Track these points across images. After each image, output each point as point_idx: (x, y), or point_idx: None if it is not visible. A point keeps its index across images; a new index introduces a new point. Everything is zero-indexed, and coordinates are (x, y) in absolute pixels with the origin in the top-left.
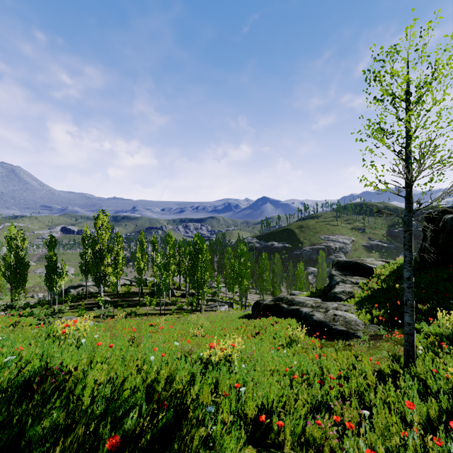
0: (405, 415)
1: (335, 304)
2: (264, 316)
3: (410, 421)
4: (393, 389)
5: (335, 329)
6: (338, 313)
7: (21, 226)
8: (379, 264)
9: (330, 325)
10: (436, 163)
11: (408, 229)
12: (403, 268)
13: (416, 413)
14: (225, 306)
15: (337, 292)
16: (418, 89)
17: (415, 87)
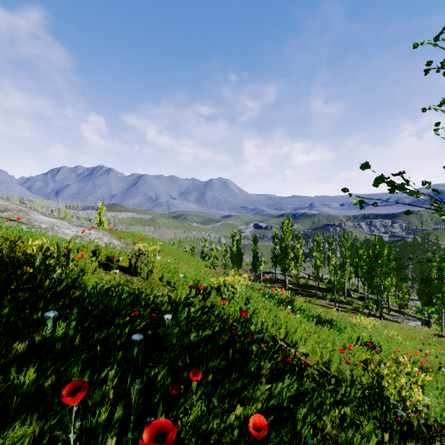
0: None
1: None
2: None
3: None
4: None
5: None
6: None
7: (239, 229)
8: None
9: None
10: None
11: None
12: None
13: None
14: (416, 322)
15: None
16: None
17: None
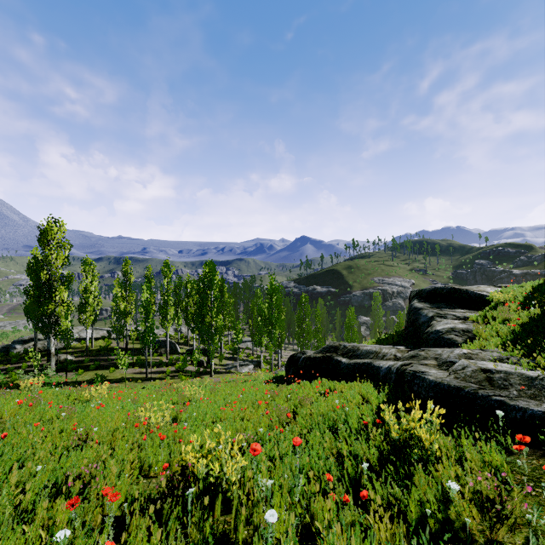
0: None
1: (450, 349)
2: (305, 378)
3: None
4: None
5: (520, 411)
6: (488, 365)
7: None
8: (491, 290)
9: (494, 399)
10: None
11: None
12: None
13: None
14: (249, 366)
15: (443, 331)
16: None
17: None
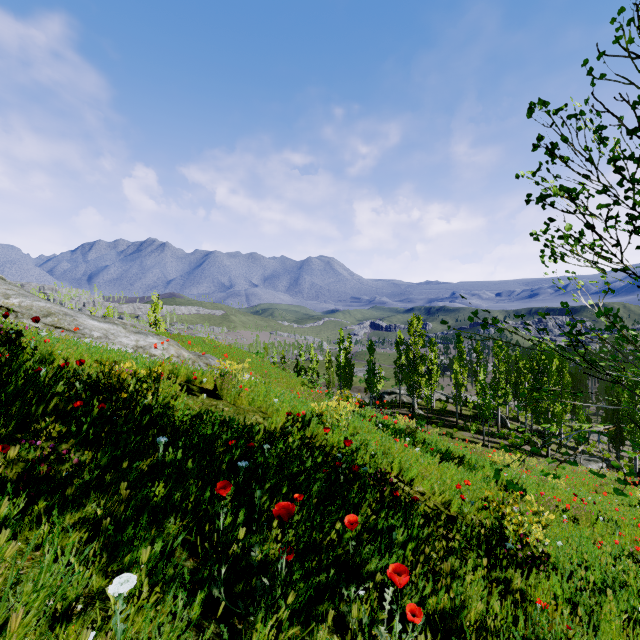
0: None
1: None
2: None
3: None
4: None
5: None
6: None
7: (349, 331)
8: None
9: None
10: None
11: None
12: None
13: None
14: (599, 464)
15: None
16: None
17: None
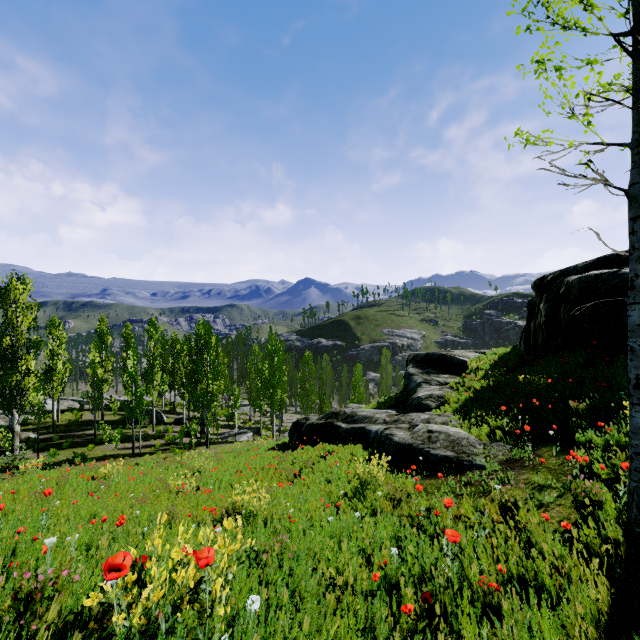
0: None
1: (422, 414)
2: (309, 443)
3: None
4: None
5: (435, 456)
6: (434, 428)
7: None
8: (472, 356)
9: (425, 450)
10: None
11: None
12: (507, 359)
13: None
14: (248, 434)
15: (423, 397)
16: None
17: None
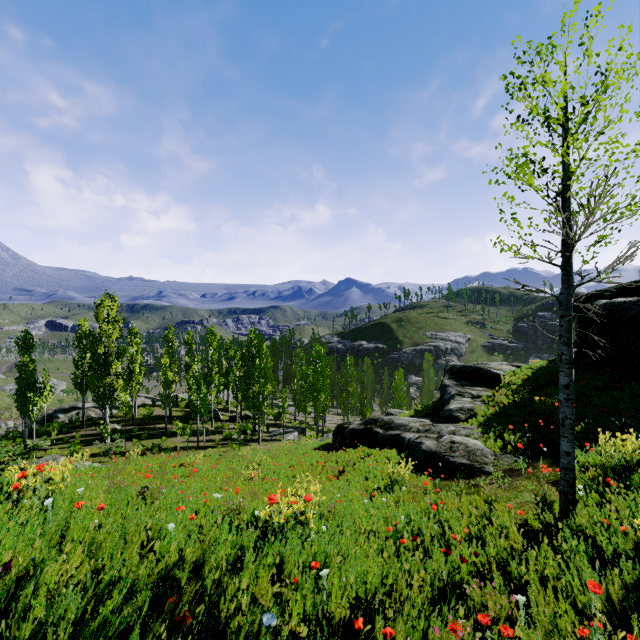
0: (575, 597)
1: (450, 426)
2: (350, 446)
3: (582, 606)
4: (553, 555)
5: (453, 463)
6: (457, 439)
7: None
8: (508, 369)
9: (446, 458)
10: (612, 211)
11: (566, 314)
12: (540, 375)
13: (594, 594)
14: (294, 434)
15: (453, 410)
16: (582, 105)
17: (581, 98)
